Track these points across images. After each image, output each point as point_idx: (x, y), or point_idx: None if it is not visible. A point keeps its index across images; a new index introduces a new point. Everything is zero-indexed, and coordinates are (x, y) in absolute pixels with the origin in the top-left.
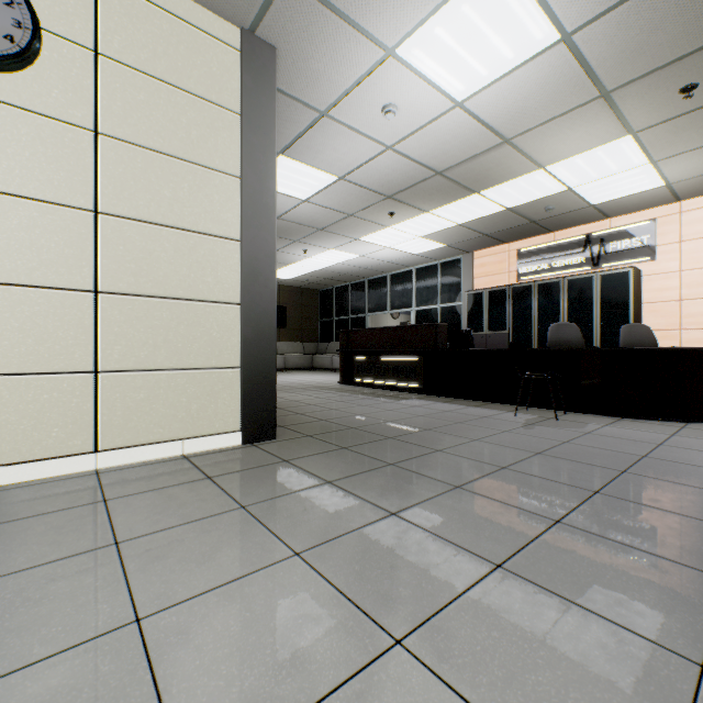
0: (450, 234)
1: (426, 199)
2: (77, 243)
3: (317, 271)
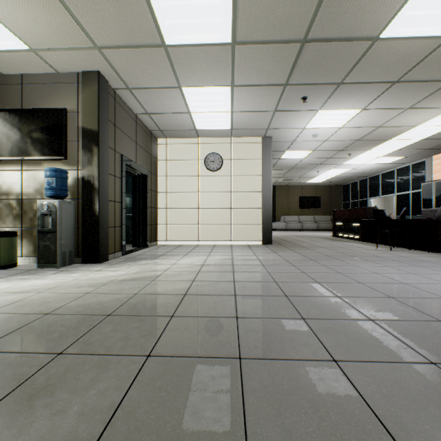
0: (398, 153)
1: (362, 147)
2: (228, 199)
3: (332, 178)
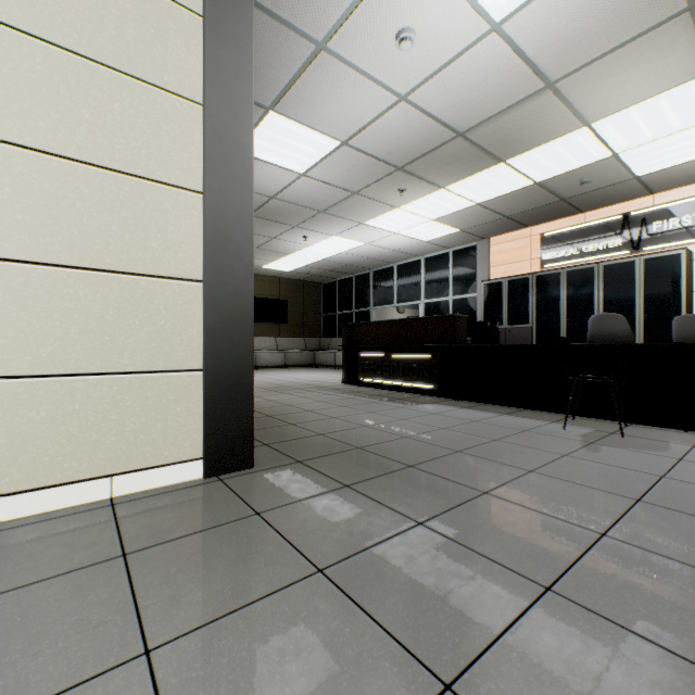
0: (466, 216)
1: (443, 171)
2: None
3: (319, 262)
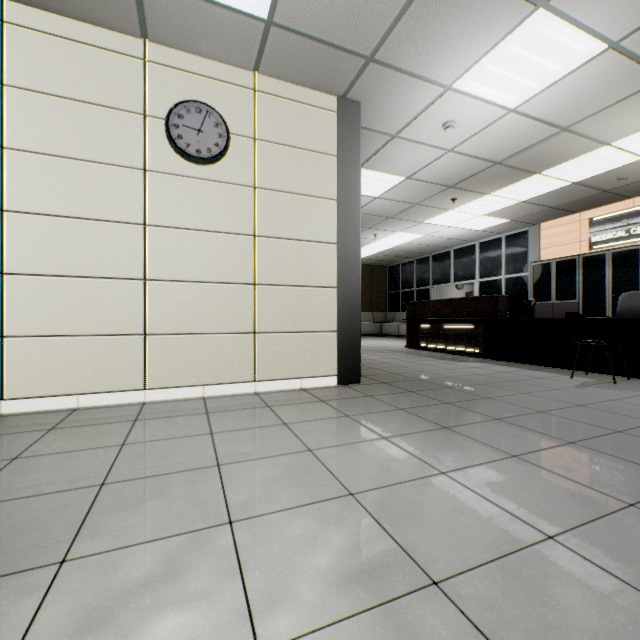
0: (513, 210)
1: (486, 184)
2: (246, 256)
3: (386, 251)
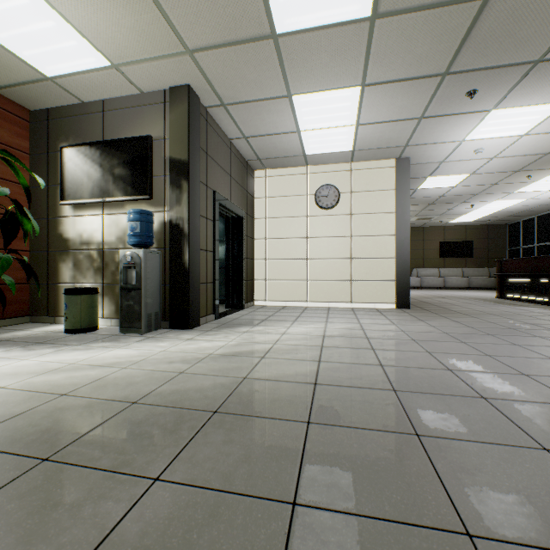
0: None
1: None
2: (347, 246)
3: (494, 213)
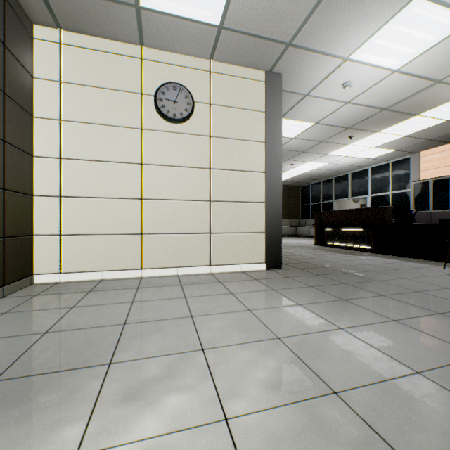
0: (398, 143)
1: (376, 125)
2: (204, 182)
3: (299, 175)
